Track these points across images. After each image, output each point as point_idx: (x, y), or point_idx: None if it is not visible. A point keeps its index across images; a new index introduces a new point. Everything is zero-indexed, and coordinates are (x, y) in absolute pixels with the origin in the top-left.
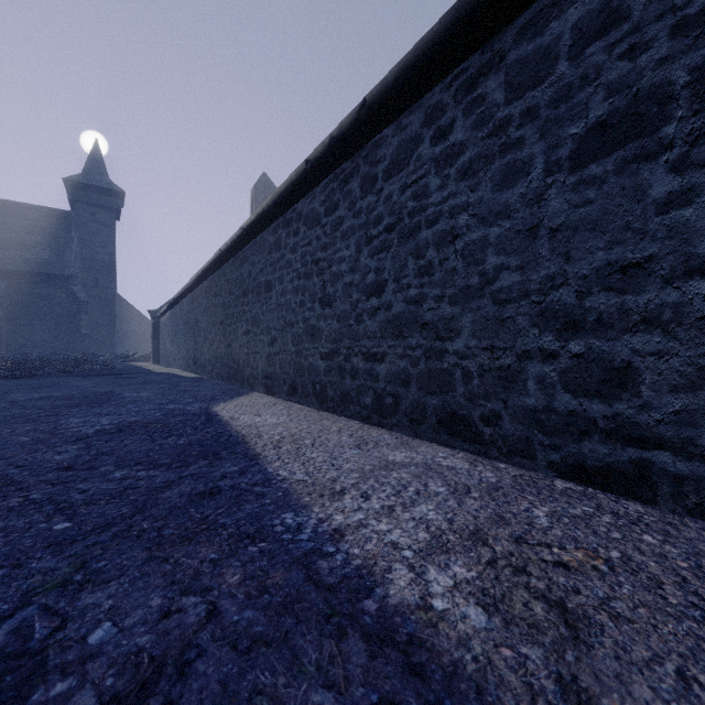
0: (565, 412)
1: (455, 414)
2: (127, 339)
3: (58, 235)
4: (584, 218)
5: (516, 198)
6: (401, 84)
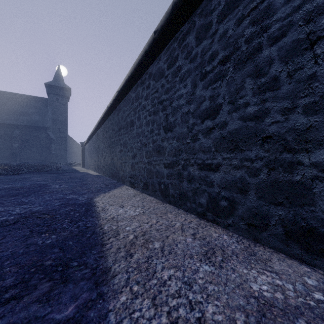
0: None
1: (314, 230)
2: (73, 156)
3: (42, 109)
4: None
5: None
6: None
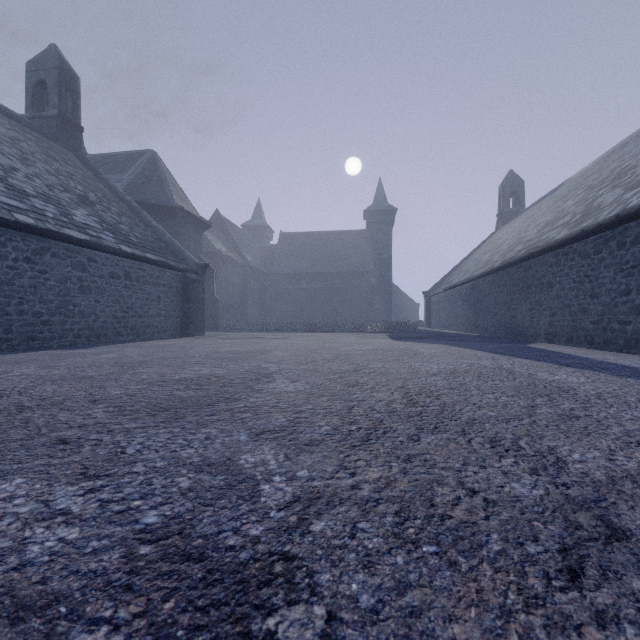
0: None
1: None
2: (393, 311)
3: (361, 246)
4: None
5: None
6: (638, 214)
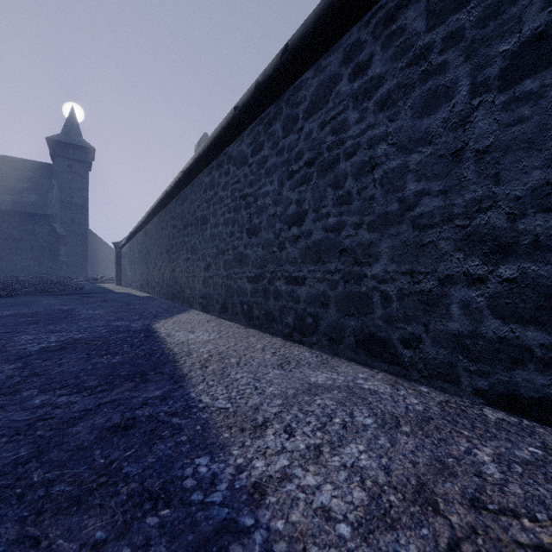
0: (494, 338)
1: (373, 336)
2: (97, 266)
3: (42, 182)
4: (517, 137)
5: (438, 123)
6: (321, 24)
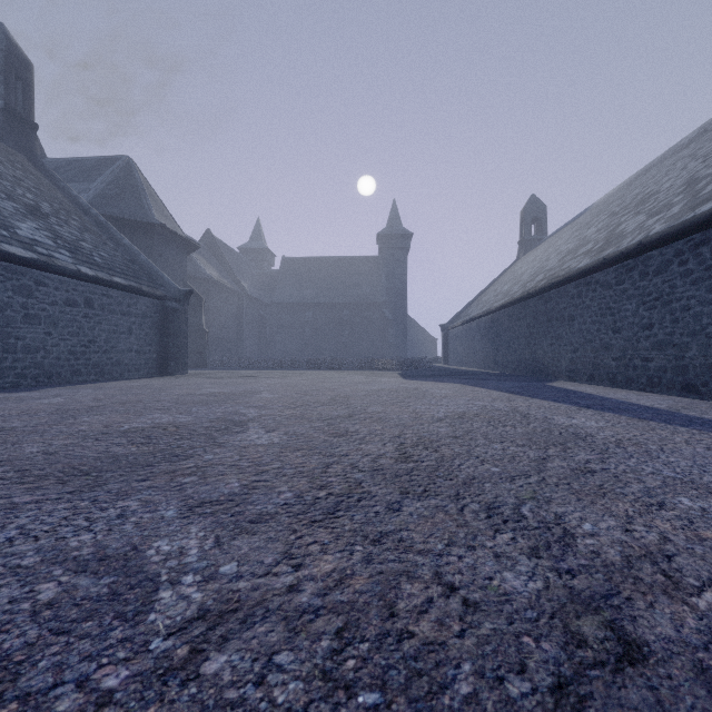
0: None
1: (689, 384)
2: (409, 346)
3: (373, 274)
4: None
5: None
6: (660, 241)
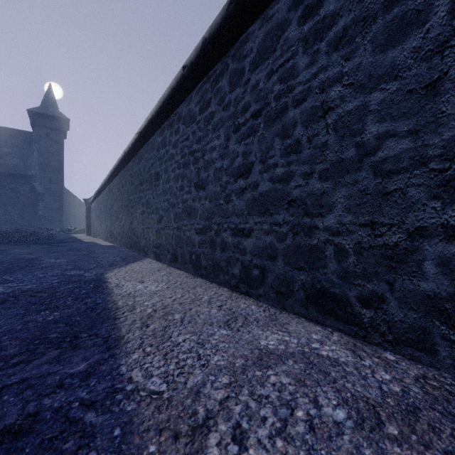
0: None
1: (326, 291)
2: (72, 219)
3: (23, 148)
4: None
5: (406, 54)
6: None
